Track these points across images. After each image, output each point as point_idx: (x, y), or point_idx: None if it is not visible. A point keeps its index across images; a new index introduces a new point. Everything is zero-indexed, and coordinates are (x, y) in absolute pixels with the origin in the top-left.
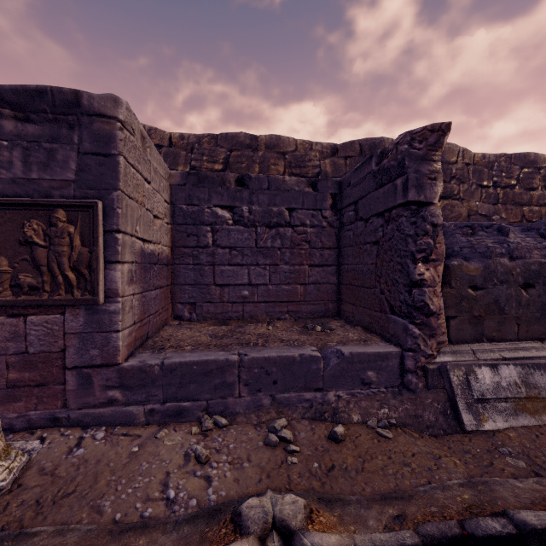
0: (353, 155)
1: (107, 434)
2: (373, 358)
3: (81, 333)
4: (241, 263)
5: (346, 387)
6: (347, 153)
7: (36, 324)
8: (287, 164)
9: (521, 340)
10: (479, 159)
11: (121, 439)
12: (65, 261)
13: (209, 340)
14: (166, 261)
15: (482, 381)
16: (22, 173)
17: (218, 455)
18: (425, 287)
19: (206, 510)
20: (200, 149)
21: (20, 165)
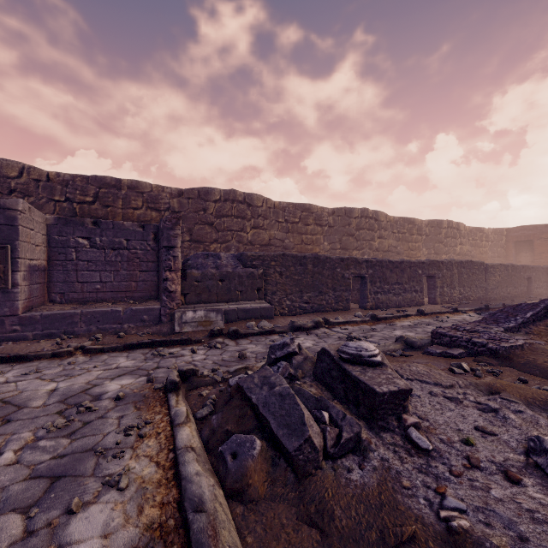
0: (194, 197)
1: (14, 343)
2: (147, 311)
3: None
4: (96, 269)
5: (134, 323)
6: (189, 196)
7: None
8: (145, 200)
9: (219, 303)
10: (277, 205)
11: (21, 343)
12: None
13: (69, 309)
14: (44, 269)
15: (188, 316)
16: None
17: (67, 343)
18: (169, 281)
19: (58, 349)
20: (74, 185)
21: None
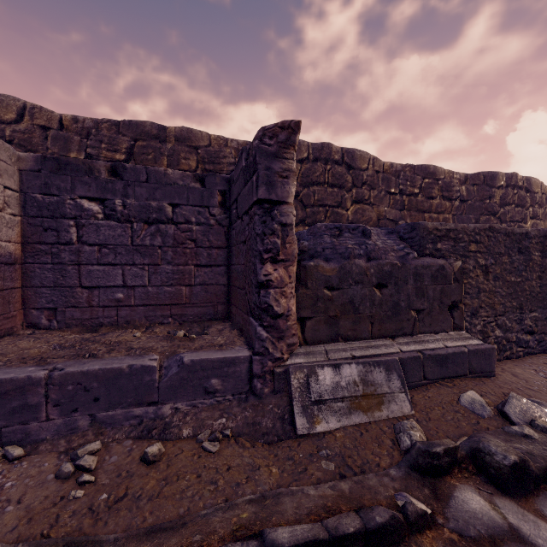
0: None
1: None
2: (219, 365)
3: None
4: (115, 262)
5: (188, 398)
6: None
7: None
8: (200, 159)
9: (375, 338)
10: (388, 168)
11: None
12: None
13: (42, 353)
14: (9, 259)
15: (322, 382)
16: None
17: None
18: (272, 288)
19: None
20: (97, 135)
21: None
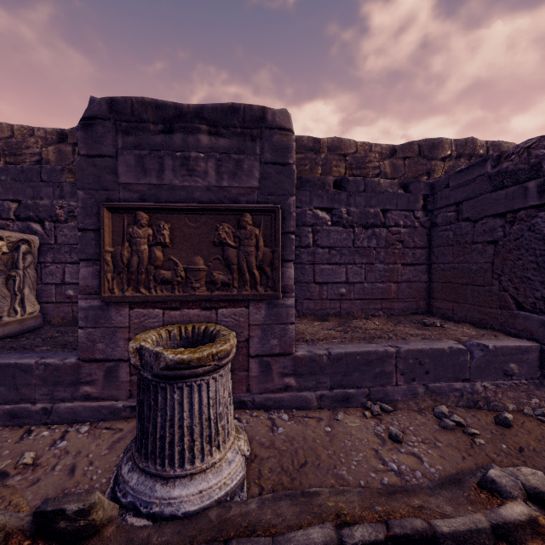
0: (412, 156)
1: (290, 416)
2: (514, 352)
3: (261, 325)
4: (339, 262)
5: (490, 378)
6: (406, 154)
7: (224, 317)
8: (348, 165)
9: None
10: None
11: (307, 421)
12: (253, 260)
13: (338, 334)
14: None
15: None
16: (214, 182)
17: (406, 435)
18: None
19: (447, 479)
20: None
21: (213, 175)
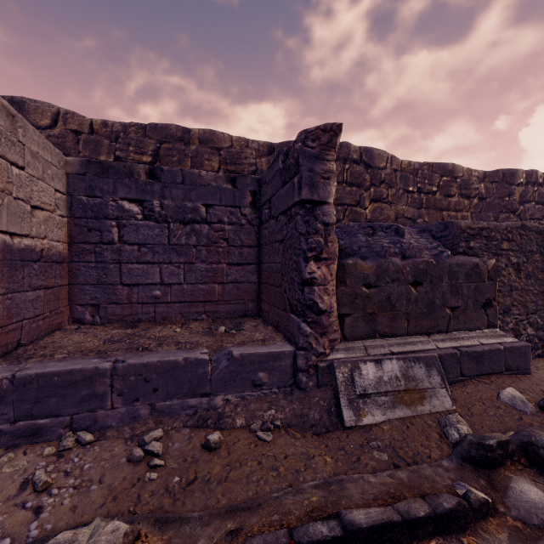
0: None
1: None
2: (265, 359)
3: None
4: (152, 261)
5: (237, 390)
6: None
7: None
8: (223, 160)
9: (411, 335)
10: (406, 166)
11: None
12: None
13: (96, 346)
14: (59, 258)
15: (366, 377)
16: None
17: (65, 478)
18: (316, 285)
19: None
20: (125, 139)
21: None
